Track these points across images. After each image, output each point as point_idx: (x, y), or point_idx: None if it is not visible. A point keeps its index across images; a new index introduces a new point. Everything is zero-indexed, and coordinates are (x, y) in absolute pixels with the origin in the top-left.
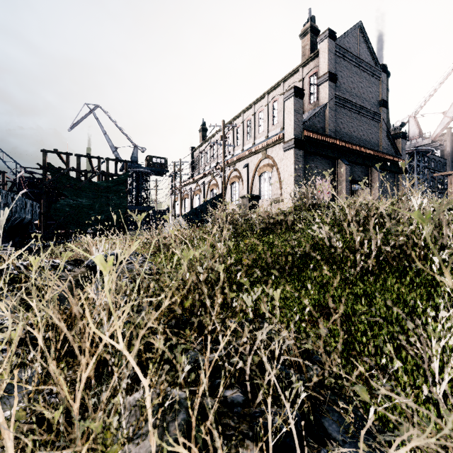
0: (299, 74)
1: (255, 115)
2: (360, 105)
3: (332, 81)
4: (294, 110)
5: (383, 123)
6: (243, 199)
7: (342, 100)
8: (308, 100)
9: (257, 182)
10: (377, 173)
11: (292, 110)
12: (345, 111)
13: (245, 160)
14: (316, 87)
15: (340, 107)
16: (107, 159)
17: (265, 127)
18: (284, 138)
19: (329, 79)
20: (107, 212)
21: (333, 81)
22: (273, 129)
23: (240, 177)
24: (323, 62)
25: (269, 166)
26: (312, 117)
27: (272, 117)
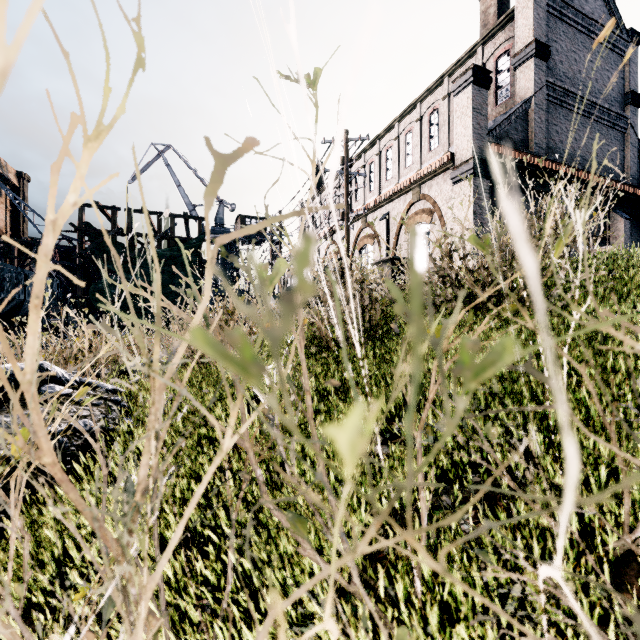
0: (476, 58)
1: (400, 139)
2: (591, 100)
3: (541, 58)
4: (473, 109)
5: (633, 133)
6: (382, 266)
7: (559, 92)
8: (494, 99)
9: (404, 243)
10: (623, 220)
11: (469, 108)
12: (564, 112)
13: (384, 207)
14: (509, 74)
15: (554, 105)
16: (171, 215)
17: (415, 157)
18: (453, 160)
19: (536, 54)
20: (172, 296)
21: (543, 58)
22: (430, 158)
23: (375, 236)
24: (523, 26)
25: (425, 213)
26: (505, 122)
27: (429, 139)
